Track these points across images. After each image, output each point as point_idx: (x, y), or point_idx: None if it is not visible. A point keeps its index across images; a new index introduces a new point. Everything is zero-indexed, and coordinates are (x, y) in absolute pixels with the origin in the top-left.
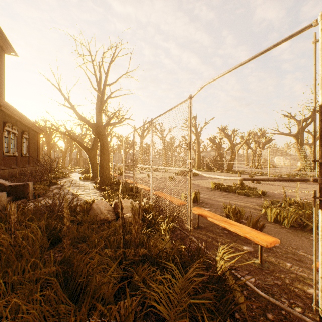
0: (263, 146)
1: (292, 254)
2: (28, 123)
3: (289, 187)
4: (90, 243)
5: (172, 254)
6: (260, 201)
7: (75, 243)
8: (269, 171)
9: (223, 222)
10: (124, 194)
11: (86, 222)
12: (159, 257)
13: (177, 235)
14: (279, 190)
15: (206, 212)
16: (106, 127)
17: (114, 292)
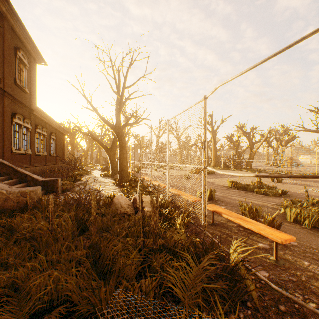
0: (286, 144)
1: (311, 254)
2: (55, 125)
3: (314, 187)
4: (113, 232)
5: (187, 245)
6: (279, 201)
7: (100, 233)
8: (292, 170)
9: (238, 219)
10: (141, 191)
11: (109, 214)
12: (175, 247)
13: (192, 230)
14: (303, 190)
15: (220, 209)
16: (124, 127)
17: (135, 275)
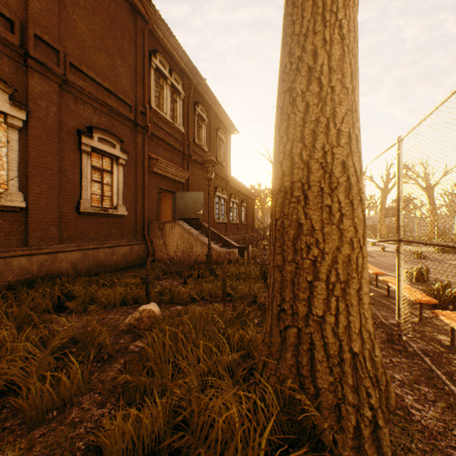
0: None
1: None
2: (246, 192)
3: None
4: None
5: None
6: None
7: None
8: None
9: None
10: None
11: None
12: None
13: None
14: None
15: (393, 280)
16: None
17: None
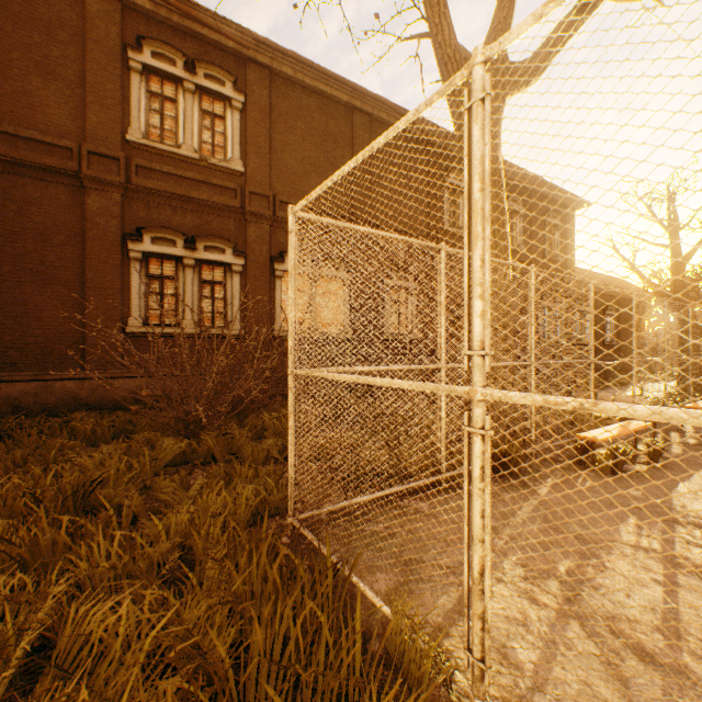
0: None
1: None
2: (613, 292)
3: None
4: None
5: None
6: None
7: None
8: None
9: None
10: (674, 400)
11: None
12: None
13: None
14: None
15: None
16: None
17: None
